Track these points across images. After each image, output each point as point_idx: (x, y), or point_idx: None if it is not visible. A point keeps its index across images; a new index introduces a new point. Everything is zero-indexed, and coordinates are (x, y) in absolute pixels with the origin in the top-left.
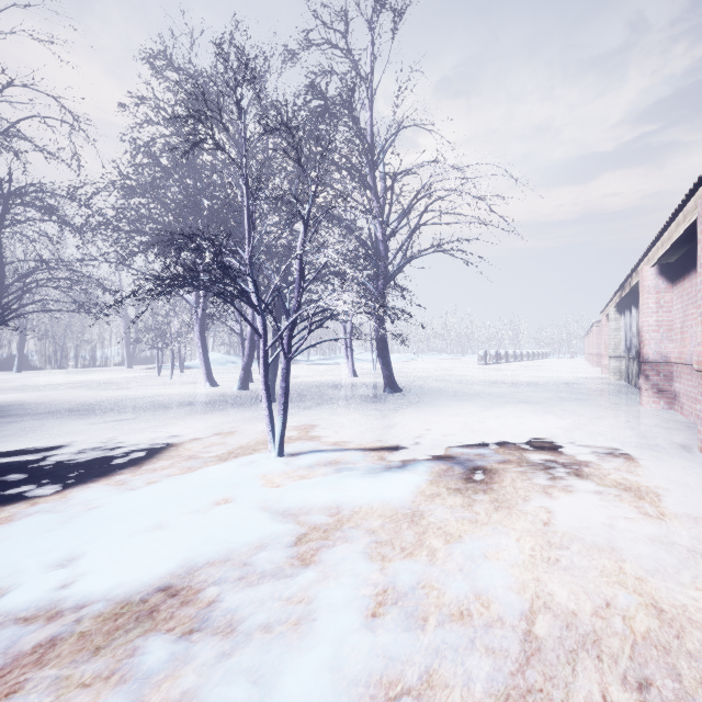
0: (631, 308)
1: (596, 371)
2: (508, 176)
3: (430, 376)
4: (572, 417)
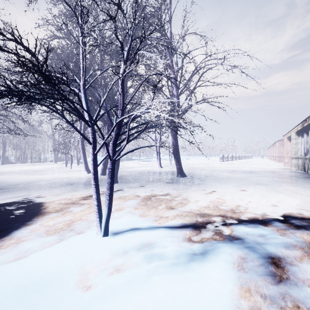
0: (307, 132)
1: (279, 164)
2: (249, 55)
3: (198, 167)
4: (295, 195)
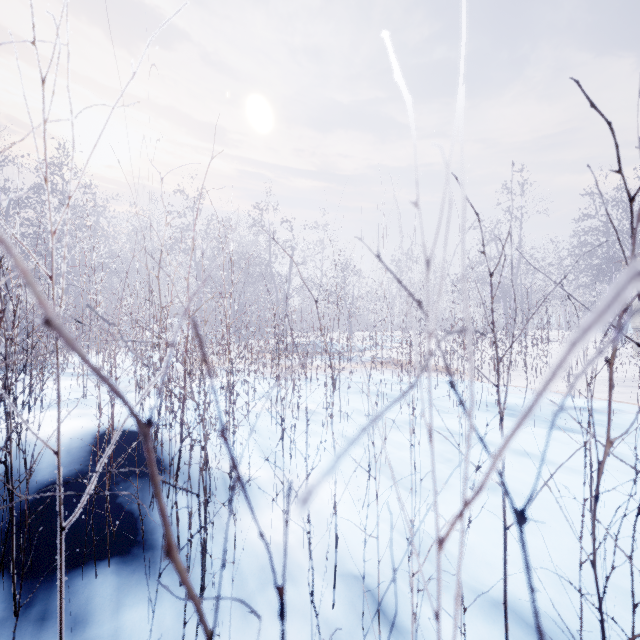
0: None
1: None
2: None
3: None
4: None
